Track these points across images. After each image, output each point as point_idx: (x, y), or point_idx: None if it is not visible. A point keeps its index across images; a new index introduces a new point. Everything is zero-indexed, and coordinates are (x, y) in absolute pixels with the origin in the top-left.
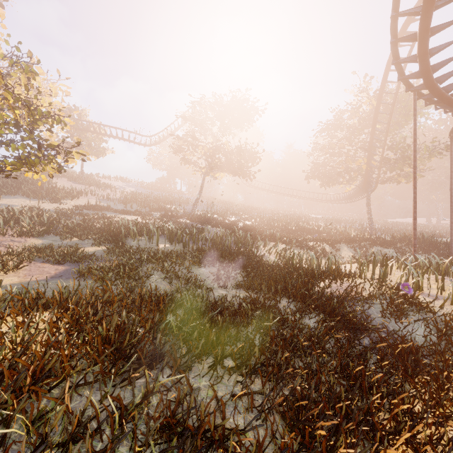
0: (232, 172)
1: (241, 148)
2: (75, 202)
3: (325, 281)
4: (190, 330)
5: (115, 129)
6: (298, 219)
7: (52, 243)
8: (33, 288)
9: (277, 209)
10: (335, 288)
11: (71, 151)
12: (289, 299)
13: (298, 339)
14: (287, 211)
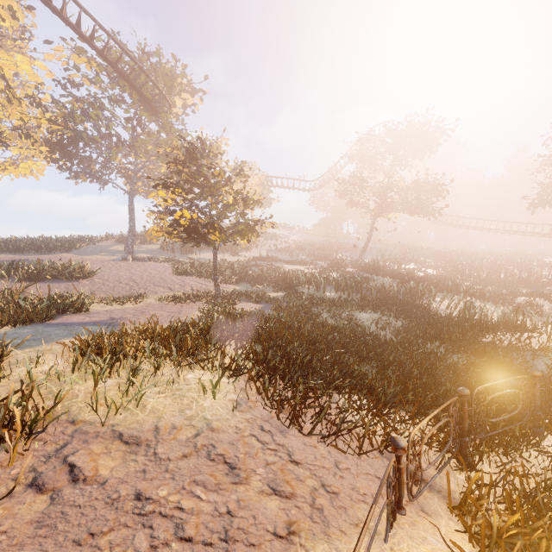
0: (408, 212)
1: (420, 182)
2: (249, 253)
3: (492, 332)
4: (348, 342)
5: (281, 179)
6: (513, 265)
7: (248, 289)
8: (264, 309)
9: (483, 252)
10: (502, 339)
11: (265, 222)
12: (441, 341)
13: (439, 369)
14: (501, 255)
